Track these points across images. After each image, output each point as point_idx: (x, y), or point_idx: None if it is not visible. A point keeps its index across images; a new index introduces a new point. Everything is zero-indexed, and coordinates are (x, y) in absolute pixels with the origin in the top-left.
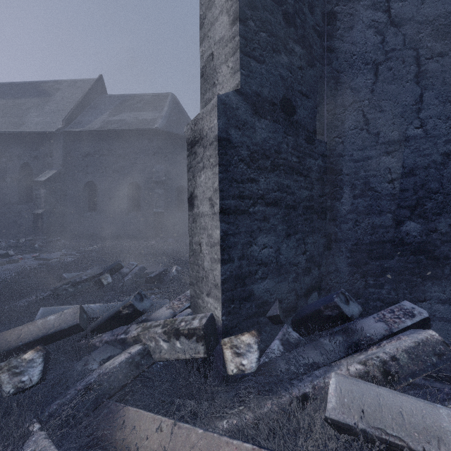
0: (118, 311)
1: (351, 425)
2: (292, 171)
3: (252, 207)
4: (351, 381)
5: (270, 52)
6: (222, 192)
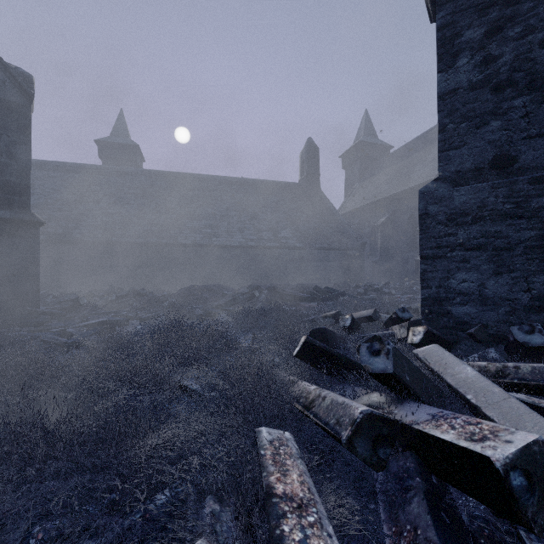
0: (391, 315)
1: (417, 356)
2: (503, 218)
3: (450, 253)
4: (438, 348)
5: (472, 132)
6: (421, 246)
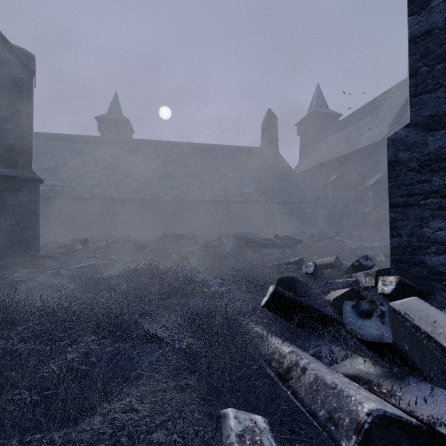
0: (353, 263)
1: (396, 309)
2: None
3: (423, 200)
4: (420, 301)
5: None
6: (391, 194)
